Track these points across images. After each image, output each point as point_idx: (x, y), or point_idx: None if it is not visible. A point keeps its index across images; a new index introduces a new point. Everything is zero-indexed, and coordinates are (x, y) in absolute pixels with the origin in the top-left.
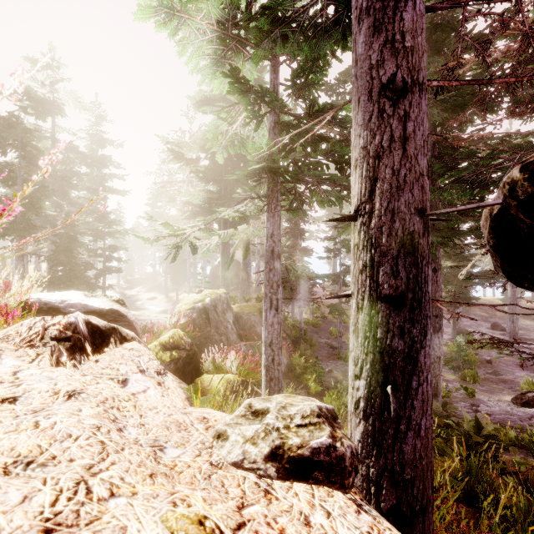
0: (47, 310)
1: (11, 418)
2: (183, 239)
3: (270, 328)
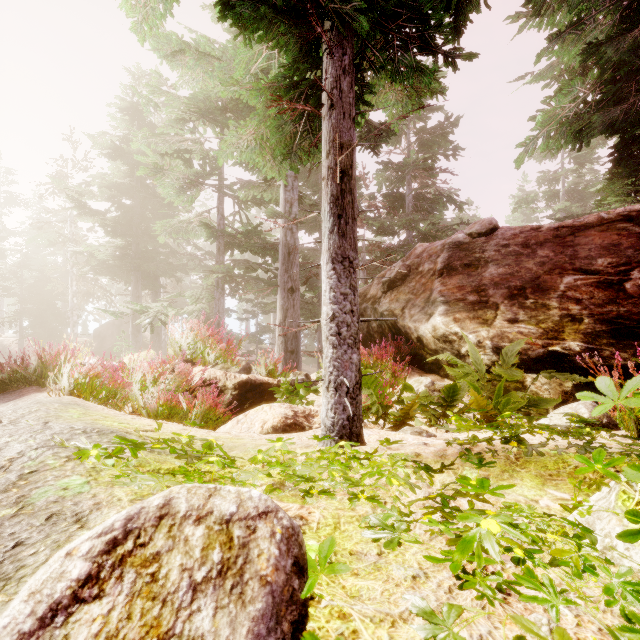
0: None
1: None
2: (155, 316)
3: None
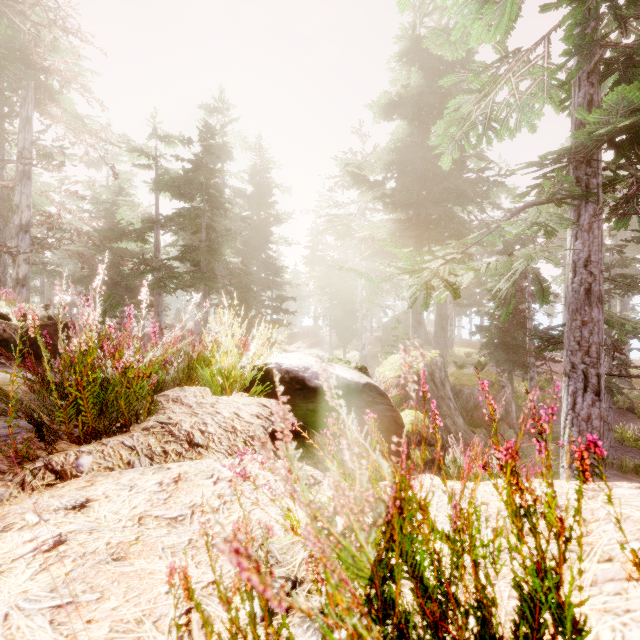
0: (288, 382)
1: None
2: (431, 275)
3: (584, 425)
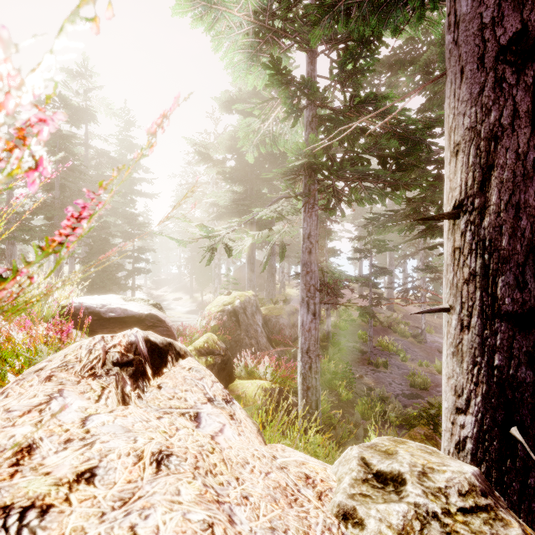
0: (88, 315)
1: (95, 519)
2: (217, 240)
3: (307, 334)
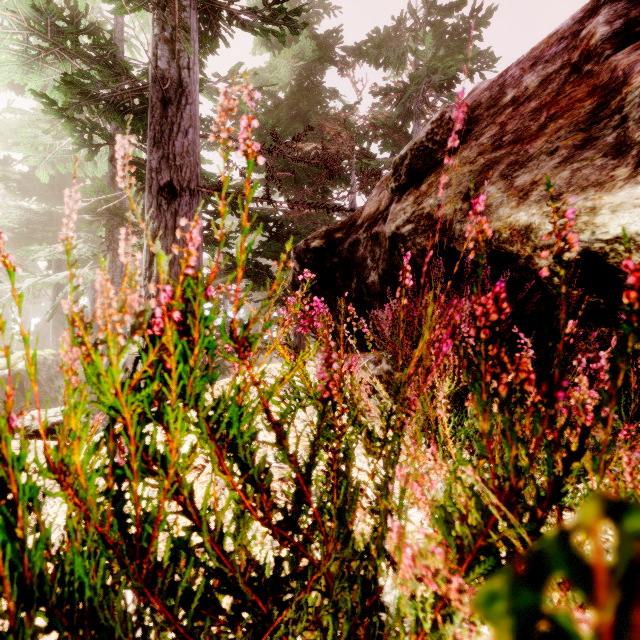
0: None
1: None
2: None
3: None
